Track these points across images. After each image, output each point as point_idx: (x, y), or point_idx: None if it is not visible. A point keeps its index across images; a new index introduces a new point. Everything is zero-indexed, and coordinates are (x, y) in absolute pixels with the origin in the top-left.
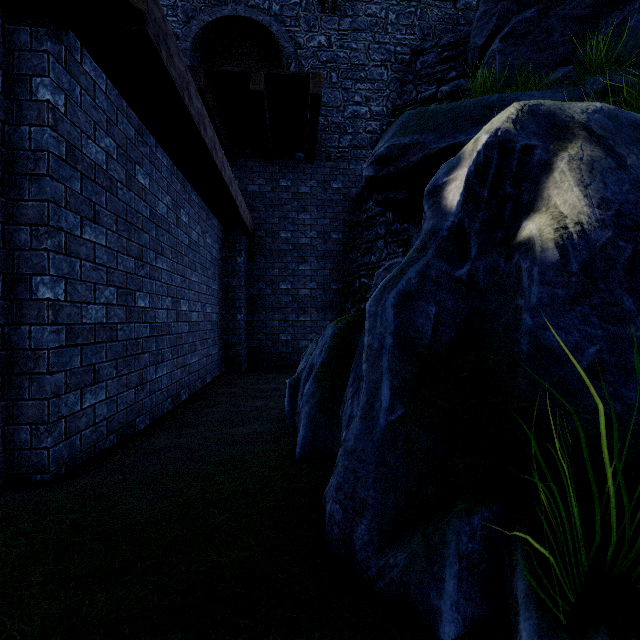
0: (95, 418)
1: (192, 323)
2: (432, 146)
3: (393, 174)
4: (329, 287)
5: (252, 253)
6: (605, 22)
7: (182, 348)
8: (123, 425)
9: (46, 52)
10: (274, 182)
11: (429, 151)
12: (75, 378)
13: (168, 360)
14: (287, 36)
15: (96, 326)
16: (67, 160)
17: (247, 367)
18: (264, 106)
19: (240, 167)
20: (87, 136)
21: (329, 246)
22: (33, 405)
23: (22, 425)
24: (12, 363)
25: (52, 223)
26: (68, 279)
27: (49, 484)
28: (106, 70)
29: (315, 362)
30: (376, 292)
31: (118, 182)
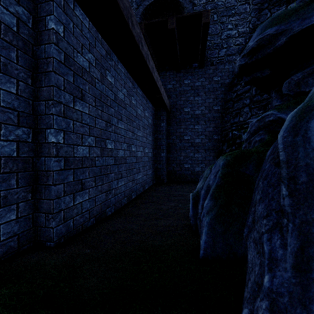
0: (82, 209)
1: (138, 157)
2: (296, 29)
3: (260, 59)
4: (212, 137)
5: (169, 121)
6: None
7: (132, 171)
8: (99, 213)
9: (52, 0)
10: (181, 82)
11: (293, 33)
12: (70, 187)
13: (124, 177)
14: (188, 1)
15: (83, 158)
16: (65, 63)
17: (166, 181)
18: (175, 37)
19: (163, 76)
20: (77, 51)
21: (212, 114)
22: (46, 202)
23: (41, 213)
24: (37, 178)
25: (55, 99)
26: (65, 131)
27: (52, 249)
28: (90, 19)
29: (211, 183)
30: (288, 123)
31: (96, 79)
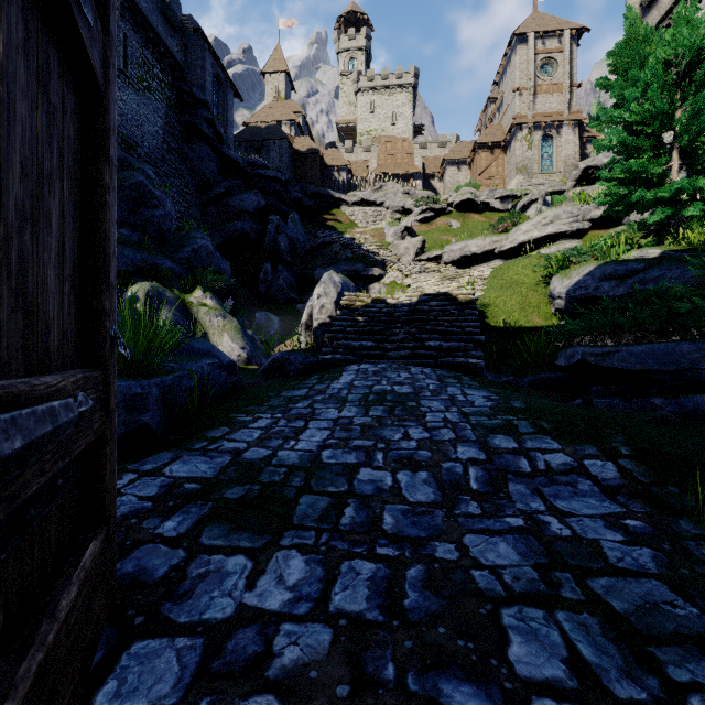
0: None
1: None
2: None
3: None
4: None
5: None
6: (144, 212)
7: None
8: None
9: None
10: None
11: None
12: None
13: None
14: None
15: None
16: None
17: None
18: None
19: None
20: None
21: None
22: None
23: None
24: None
25: None
26: None
27: None
28: None
29: None
30: None
31: None
